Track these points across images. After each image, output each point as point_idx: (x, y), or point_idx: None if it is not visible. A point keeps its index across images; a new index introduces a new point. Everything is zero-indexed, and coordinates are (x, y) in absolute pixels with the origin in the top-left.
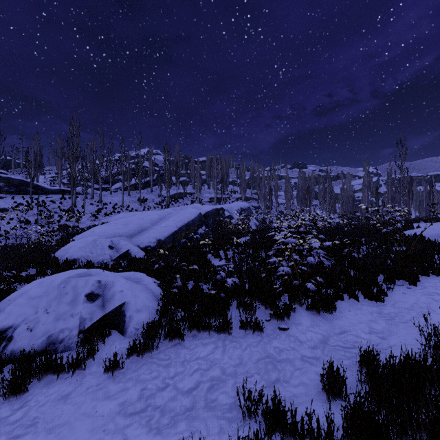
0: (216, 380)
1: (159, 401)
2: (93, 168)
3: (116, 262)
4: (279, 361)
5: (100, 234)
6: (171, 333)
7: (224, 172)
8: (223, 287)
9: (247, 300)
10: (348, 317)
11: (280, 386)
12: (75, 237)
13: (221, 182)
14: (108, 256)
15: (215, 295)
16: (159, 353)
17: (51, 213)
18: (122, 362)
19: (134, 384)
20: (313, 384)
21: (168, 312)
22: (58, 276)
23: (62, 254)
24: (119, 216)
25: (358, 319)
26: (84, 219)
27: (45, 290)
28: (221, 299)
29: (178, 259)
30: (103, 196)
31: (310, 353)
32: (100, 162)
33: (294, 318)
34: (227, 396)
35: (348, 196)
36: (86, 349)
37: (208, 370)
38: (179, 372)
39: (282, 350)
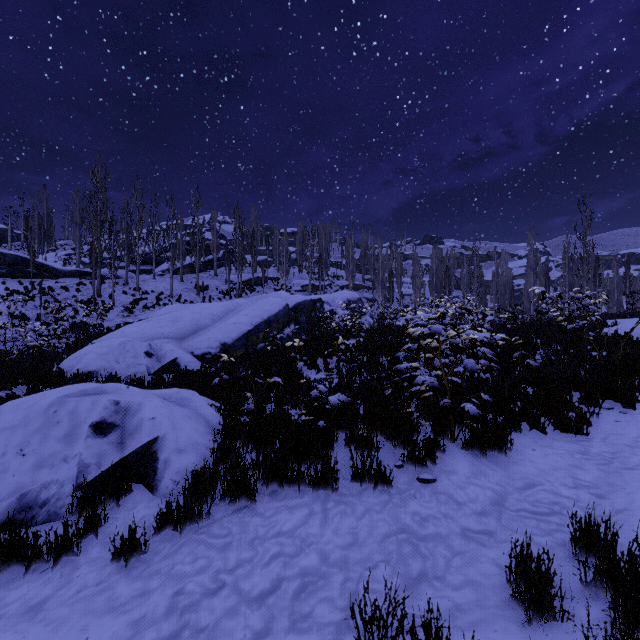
0: (312, 575)
1: (206, 618)
2: (127, 240)
3: (156, 376)
4: (422, 538)
5: (133, 336)
6: (233, 490)
7: (323, 248)
8: (323, 411)
9: (363, 432)
10: (533, 460)
11: (429, 586)
12: (96, 340)
13: (319, 262)
14: (143, 367)
15: (309, 424)
16: (212, 523)
17: (60, 305)
18: (145, 541)
19: (162, 583)
20: (491, 584)
21: (231, 453)
22: (48, 393)
23: (72, 364)
24: (165, 310)
25: (551, 463)
26: (113, 315)
27: (22, 417)
28: (320, 431)
29: (251, 371)
30: (142, 281)
31: (476, 524)
32: (138, 230)
33: (443, 462)
34: (332, 607)
35: (505, 284)
36: (84, 518)
37: (297, 555)
38: (244, 559)
39: (427, 518)
